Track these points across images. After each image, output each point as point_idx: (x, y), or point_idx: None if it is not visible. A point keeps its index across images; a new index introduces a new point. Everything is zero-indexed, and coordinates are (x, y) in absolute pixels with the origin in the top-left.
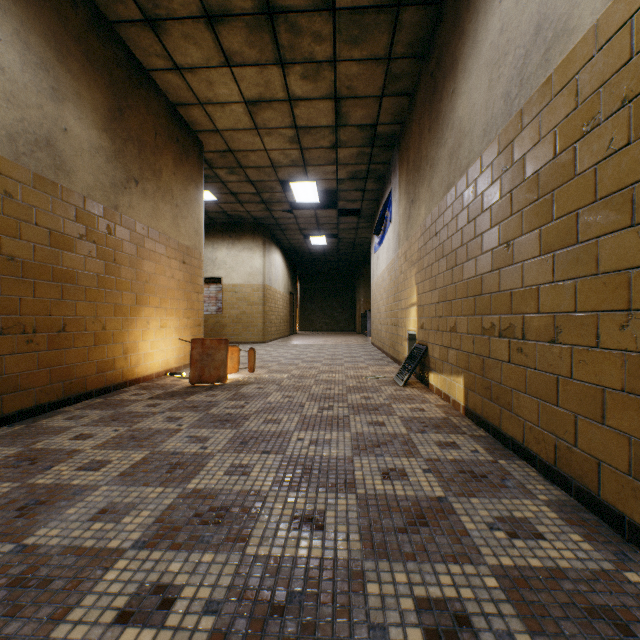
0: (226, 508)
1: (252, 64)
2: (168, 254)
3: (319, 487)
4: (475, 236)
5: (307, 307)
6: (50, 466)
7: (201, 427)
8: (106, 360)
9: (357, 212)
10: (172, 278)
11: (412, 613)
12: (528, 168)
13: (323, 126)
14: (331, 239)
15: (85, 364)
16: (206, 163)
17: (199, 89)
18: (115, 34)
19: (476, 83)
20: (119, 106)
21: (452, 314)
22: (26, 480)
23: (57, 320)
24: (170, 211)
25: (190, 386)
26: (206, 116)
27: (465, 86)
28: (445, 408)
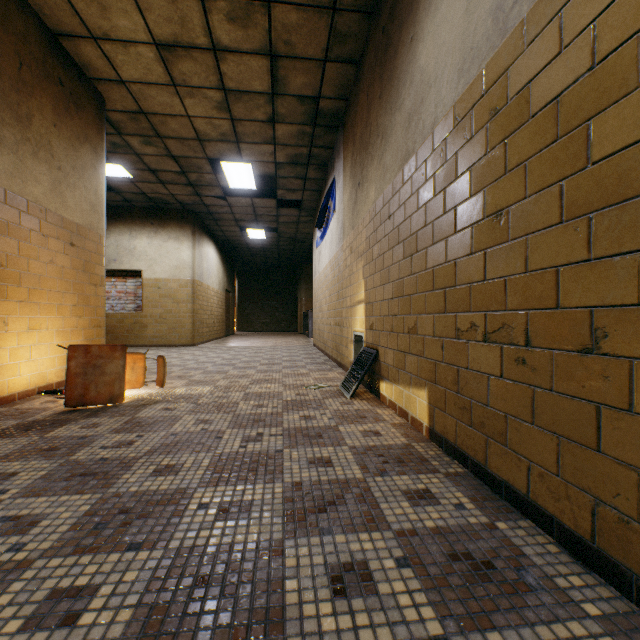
0: None
1: None
2: (44, 231)
3: None
4: (445, 211)
5: (246, 306)
6: None
7: (39, 493)
8: None
9: (298, 205)
10: (51, 264)
11: None
12: (537, 99)
13: (257, 92)
14: (271, 233)
15: None
16: (112, 126)
17: (88, 14)
18: None
19: (447, 13)
20: None
21: (411, 312)
22: None
23: None
24: (47, 174)
25: (66, 410)
26: (104, 58)
27: (430, 24)
28: (404, 429)
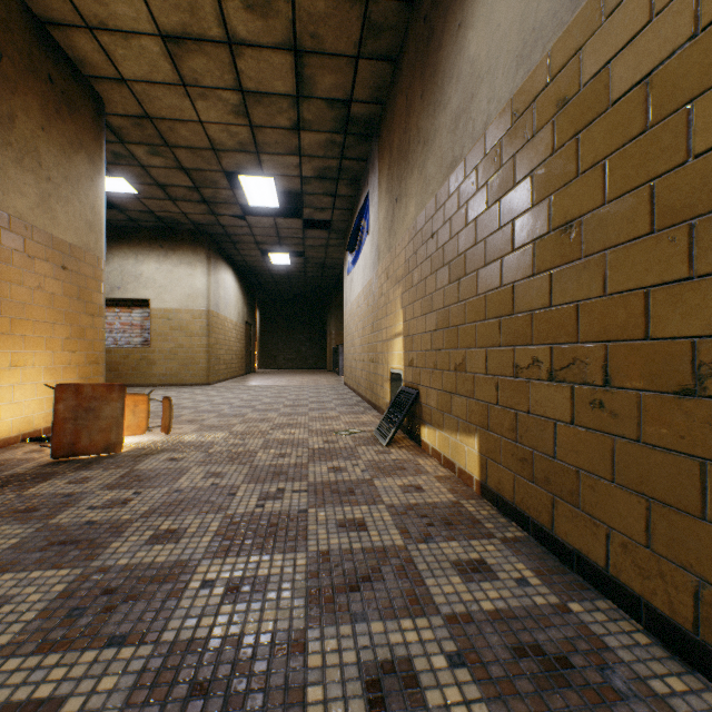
0: None
1: None
2: (29, 251)
3: None
4: (501, 225)
5: (269, 340)
6: None
7: (6, 568)
8: None
9: (327, 226)
10: (39, 290)
11: None
12: (619, 82)
13: (280, 94)
14: (296, 258)
15: None
16: (113, 133)
17: None
18: None
19: None
20: None
21: (459, 345)
22: None
23: None
24: (34, 185)
25: (53, 462)
26: (101, 51)
27: (482, 6)
28: (450, 482)
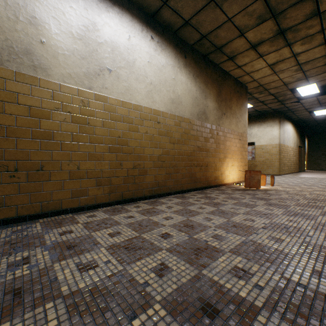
0: (265, 214)
1: (272, 52)
2: (234, 137)
3: (299, 217)
4: None
5: (313, 154)
6: (214, 199)
7: (252, 199)
8: (216, 176)
9: None
10: (235, 146)
11: (322, 238)
12: None
13: (317, 57)
14: None
15: (211, 176)
16: (248, 93)
17: (247, 69)
18: (218, 67)
19: None
20: (219, 91)
21: None
22: (210, 200)
23: (205, 163)
24: (234, 120)
25: (244, 188)
26: (249, 77)
27: None
28: None
